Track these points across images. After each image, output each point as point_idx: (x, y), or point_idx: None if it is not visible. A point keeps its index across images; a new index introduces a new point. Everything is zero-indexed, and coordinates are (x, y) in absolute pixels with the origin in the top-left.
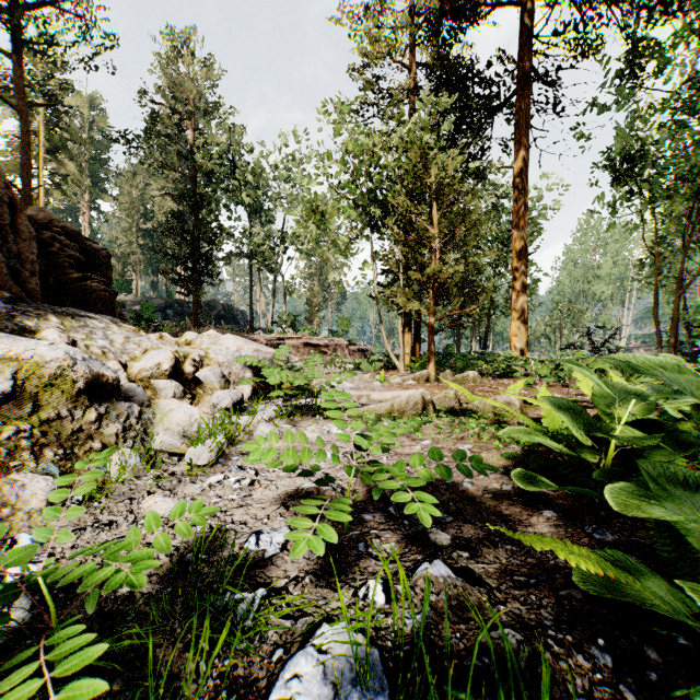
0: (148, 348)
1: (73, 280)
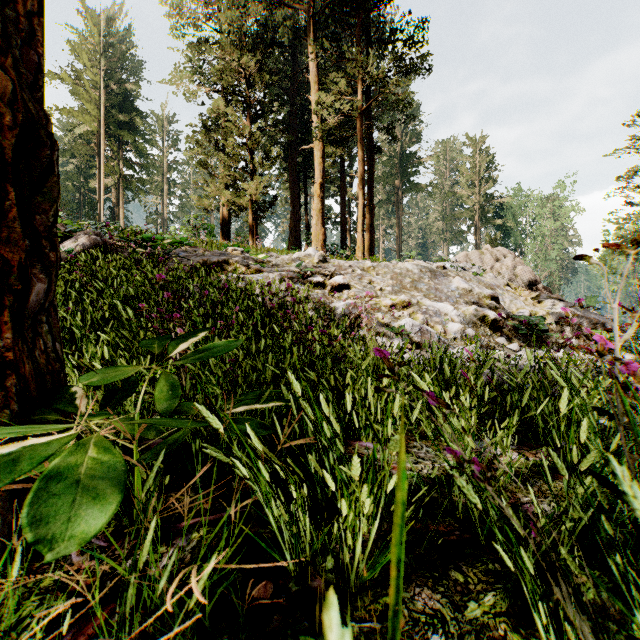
0: None
1: None
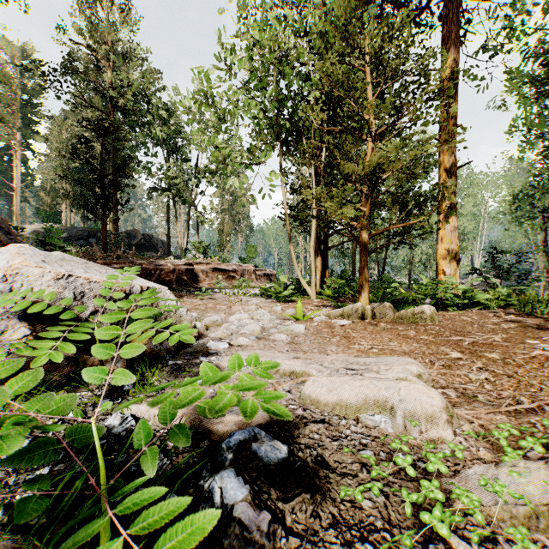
0: None
1: None
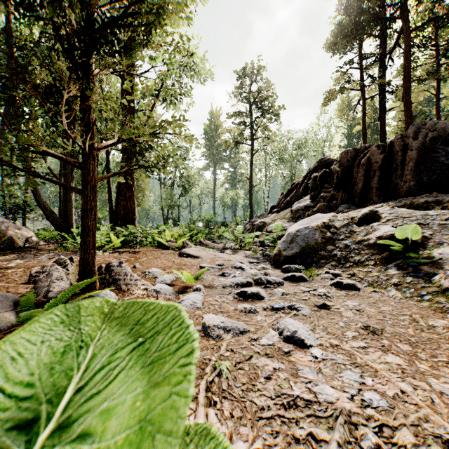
0: None
1: None
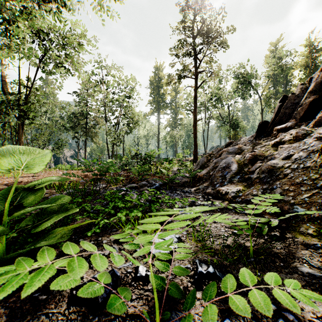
0: None
1: None
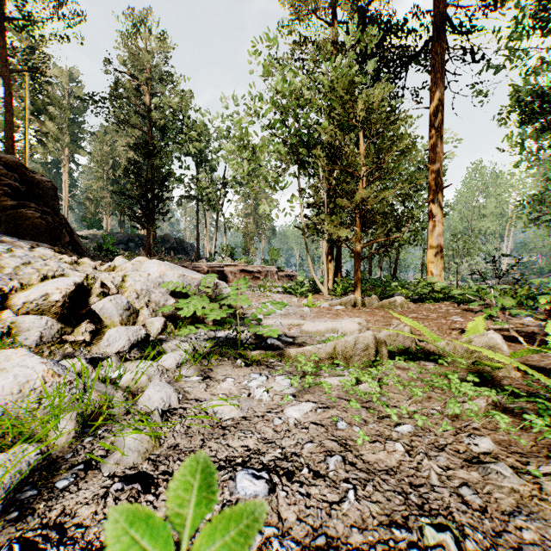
0: (49, 274)
1: (9, 208)
